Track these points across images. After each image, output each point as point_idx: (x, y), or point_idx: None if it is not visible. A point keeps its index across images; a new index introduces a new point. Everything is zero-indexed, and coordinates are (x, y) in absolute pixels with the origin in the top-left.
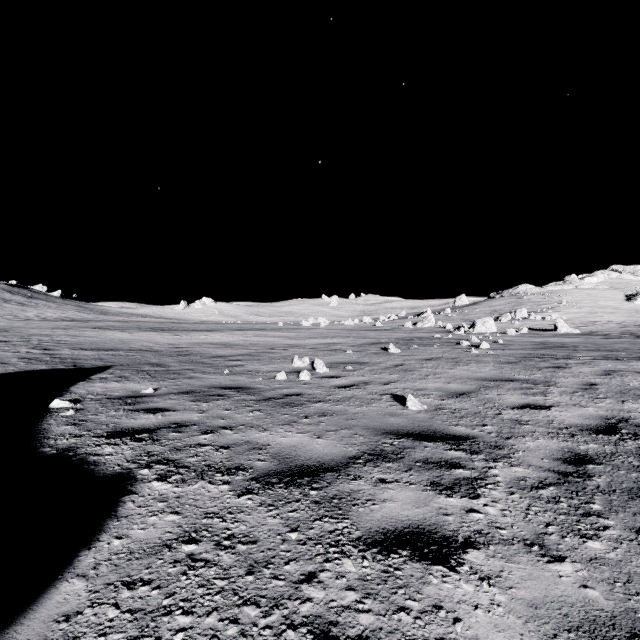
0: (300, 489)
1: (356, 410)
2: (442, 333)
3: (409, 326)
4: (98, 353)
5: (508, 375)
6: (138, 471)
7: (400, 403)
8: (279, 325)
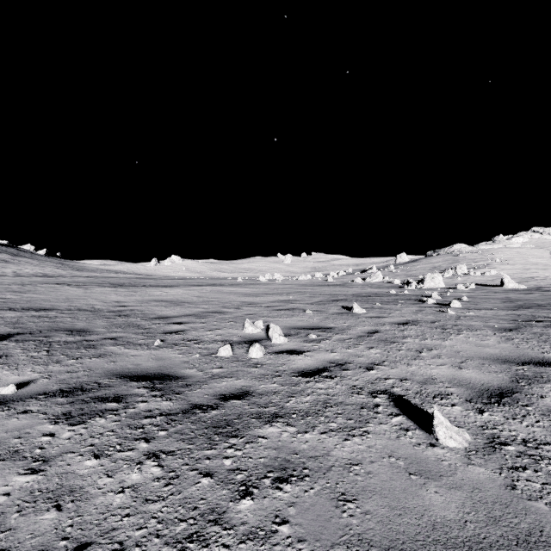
0: None
1: (346, 451)
2: (393, 288)
3: (358, 281)
4: (23, 314)
5: (532, 352)
6: None
7: (414, 421)
8: (238, 280)
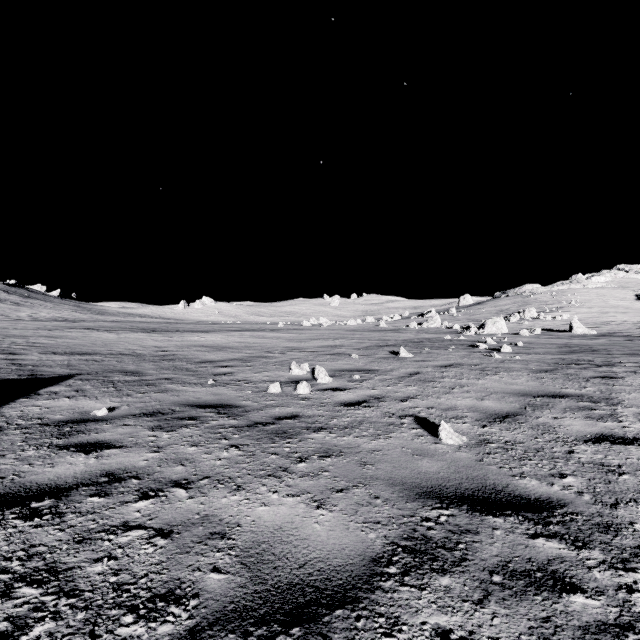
0: None
1: (371, 445)
2: (451, 334)
3: (414, 326)
4: (70, 358)
5: (553, 388)
6: None
7: (428, 431)
8: (279, 325)
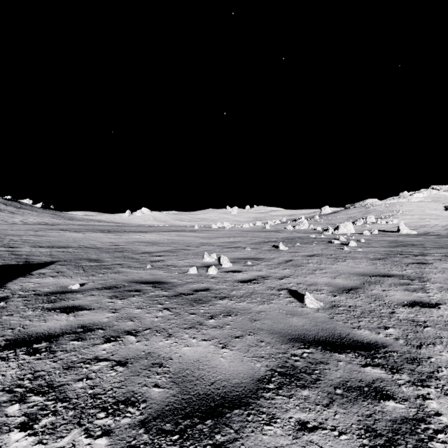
0: (199, 446)
1: (259, 308)
2: (315, 234)
3: (289, 228)
4: (51, 250)
5: (383, 270)
6: (5, 408)
7: (297, 299)
8: (195, 228)
